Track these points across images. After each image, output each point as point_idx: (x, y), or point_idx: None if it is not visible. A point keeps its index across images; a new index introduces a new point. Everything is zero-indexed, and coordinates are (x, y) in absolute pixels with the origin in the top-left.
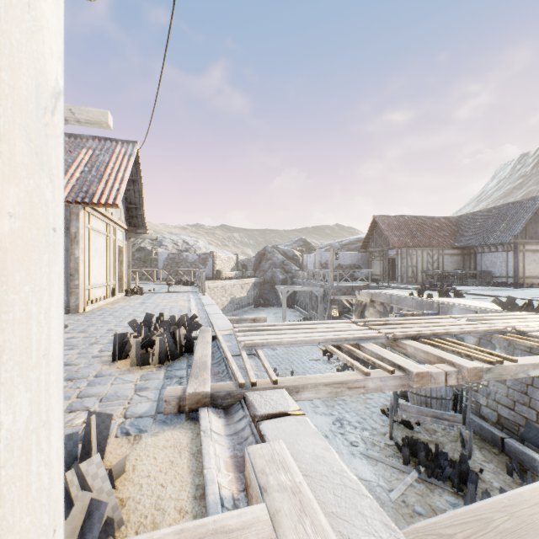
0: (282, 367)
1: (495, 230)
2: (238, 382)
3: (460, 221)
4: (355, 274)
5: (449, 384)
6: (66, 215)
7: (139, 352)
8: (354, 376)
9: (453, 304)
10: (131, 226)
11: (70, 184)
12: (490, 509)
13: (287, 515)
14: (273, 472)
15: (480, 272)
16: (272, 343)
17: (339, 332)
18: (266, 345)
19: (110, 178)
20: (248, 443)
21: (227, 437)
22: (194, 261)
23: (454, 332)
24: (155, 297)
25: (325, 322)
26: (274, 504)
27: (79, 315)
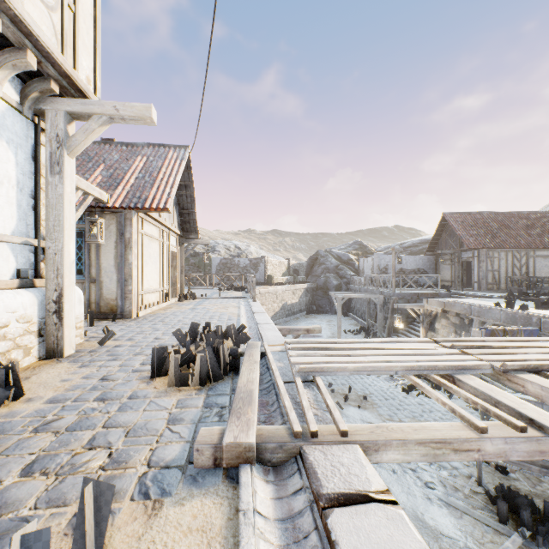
0: (338, 382)
1: None
2: (293, 430)
3: None
4: (420, 279)
5: None
6: (121, 221)
7: (177, 371)
8: (460, 430)
9: None
10: (184, 231)
11: (125, 190)
12: None
13: None
14: None
15: None
16: (334, 368)
17: (421, 356)
18: (326, 371)
19: (162, 183)
20: (309, 546)
21: (278, 524)
22: (245, 266)
23: None
24: (206, 303)
25: (398, 341)
26: None
27: (132, 320)
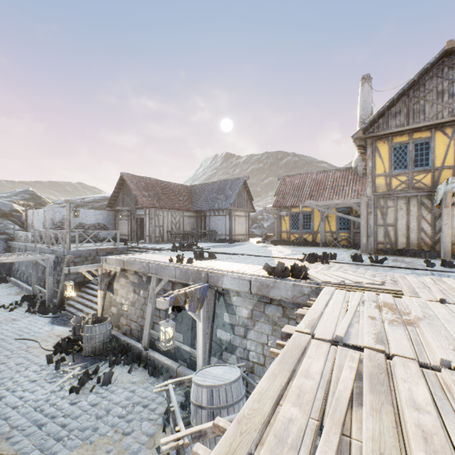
0: None
1: (218, 199)
2: None
3: (193, 189)
4: (101, 234)
5: None
6: None
7: None
8: None
9: (224, 273)
10: None
11: None
12: None
13: None
14: None
15: (209, 231)
16: None
17: None
18: None
19: None
20: None
21: None
22: None
23: None
24: None
25: None
26: None
27: None
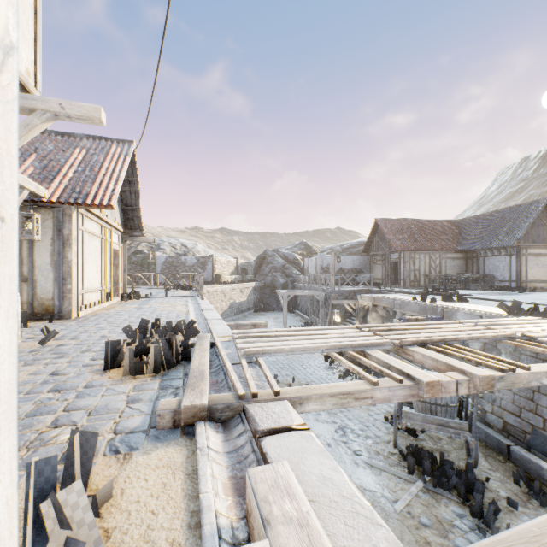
0: (283, 373)
1: (498, 233)
2: (238, 394)
3: (462, 224)
4: (357, 278)
5: (460, 393)
6: (58, 216)
7: (132, 360)
8: (360, 385)
9: (457, 308)
10: (127, 228)
11: (62, 184)
12: (519, 540)
13: None
14: (277, 500)
15: (483, 276)
16: (273, 350)
17: (344, 338)
18: (267, 353)
19: (105, 179)
20: (248, 462)
21: (226, 455)
22: (192, 265)
23: (462, 338)
24: (152, 302)
25: (328, 328)
26: (279, 540)
27: (72, 321)
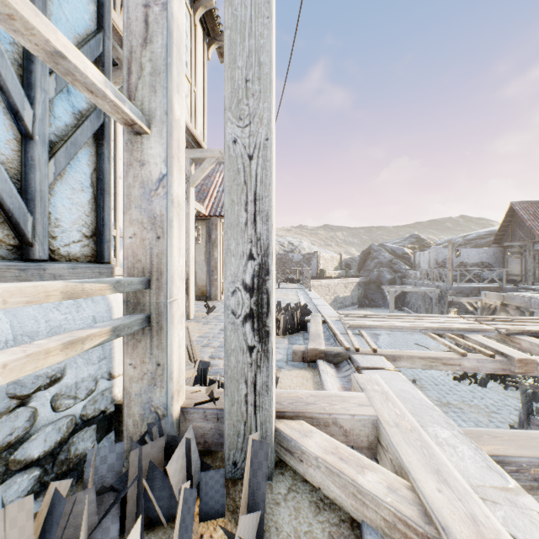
0: None
1: None
2: (345, 347)
3: None
4: (484, 273)
5: None
6: (209, 226)
7: None
8: (449, 355)
9: None
10: None
11: (210, 202)
12: None
13: (377, 399)
14: (369, 385)
15: None
16: (374, 326)
17: (443, 323)
18: (368, 328)
19: None
20: None
21: (338, 378)
22: (298, 261)
23: None
24: None
25: (430, 316)
26: (370, 394)
27: (218, 302)
